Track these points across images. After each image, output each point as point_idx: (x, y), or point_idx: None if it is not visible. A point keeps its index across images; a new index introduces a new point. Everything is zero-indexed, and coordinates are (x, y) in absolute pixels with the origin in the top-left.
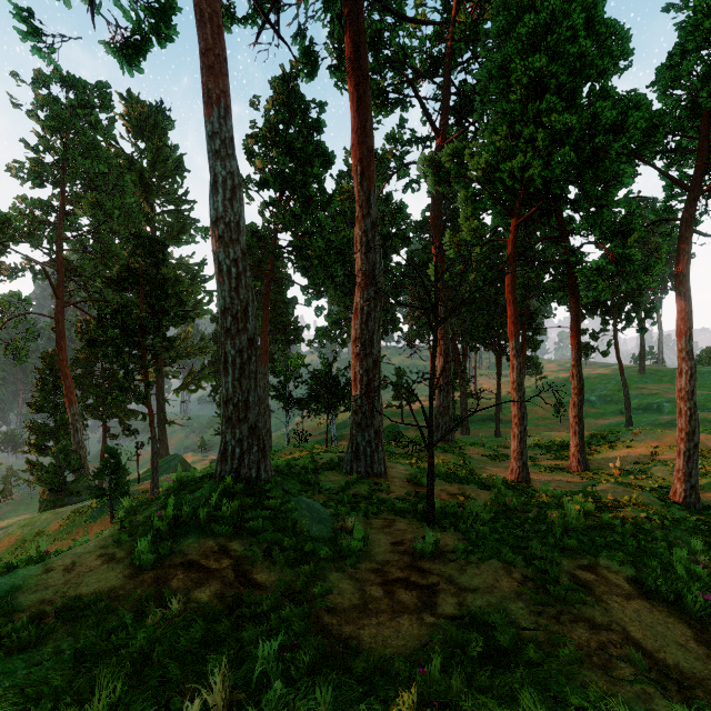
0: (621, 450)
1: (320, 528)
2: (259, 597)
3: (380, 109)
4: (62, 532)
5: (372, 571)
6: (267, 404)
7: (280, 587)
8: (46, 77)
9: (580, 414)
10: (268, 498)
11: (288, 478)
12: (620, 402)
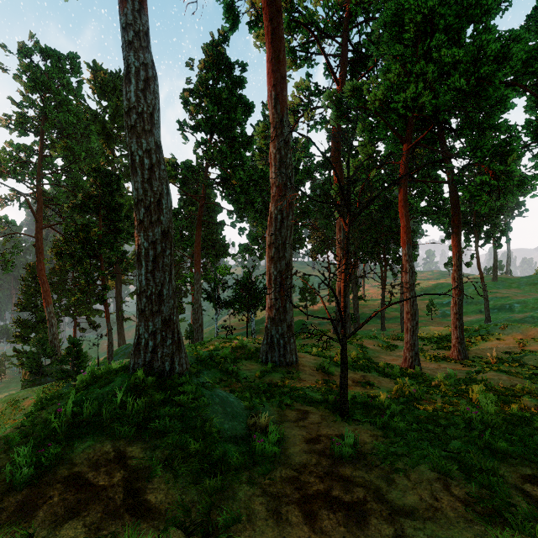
0: (492, 342)
1: (232, 425)
2: (143, 537)
3: (290, 64)
4: None
5: (288, 481)
6: (199, 304)
7: (175, 515)
8: (28, 48)
9: (460, 312)
10: (179, 393)
11: (209, 367)
12: (479, 303)
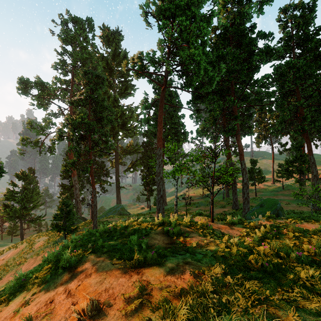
0: None
1: None
2: None
3: None
4: (40, 250)
5: None
6: (160, 177)
7: None
8: (66, 20)
9: None
10: None
11: None
12: None
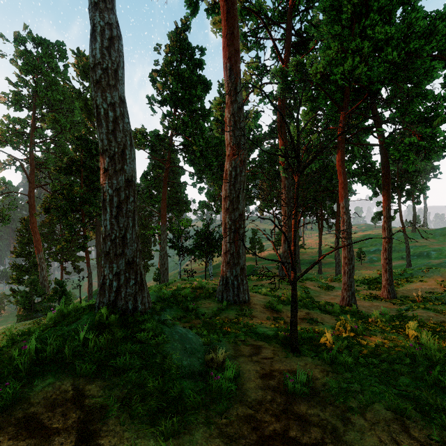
0: (416, 283)
1: (191, 361)
2: None
3: (242, 47)
4: None
5: (245, 420)
6: (165, 251)
7: None
8: (22, 38)
9: (389, 257)
10: (140, 330)
11: (171, 305)
12: (401, 251)
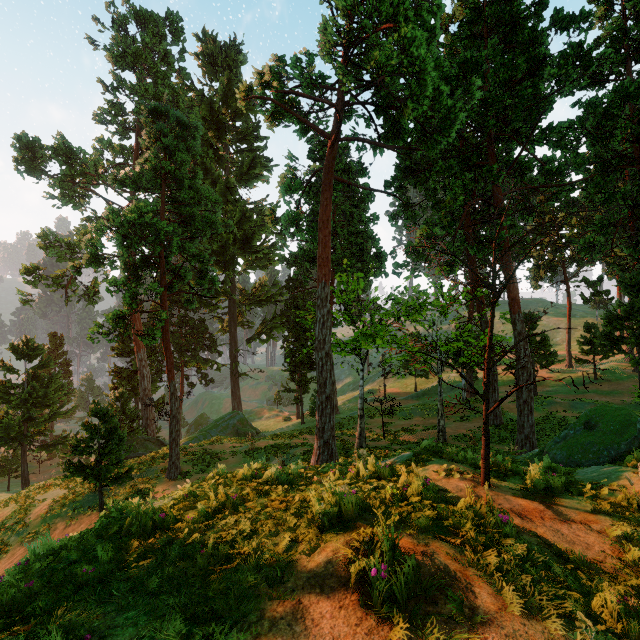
0: None
1: None
2: None
3: None
4: (42, 523)
5: None
6: (326, 352)
7: None
8: (122, 17)
9: None
10: None
11: None
12: None
